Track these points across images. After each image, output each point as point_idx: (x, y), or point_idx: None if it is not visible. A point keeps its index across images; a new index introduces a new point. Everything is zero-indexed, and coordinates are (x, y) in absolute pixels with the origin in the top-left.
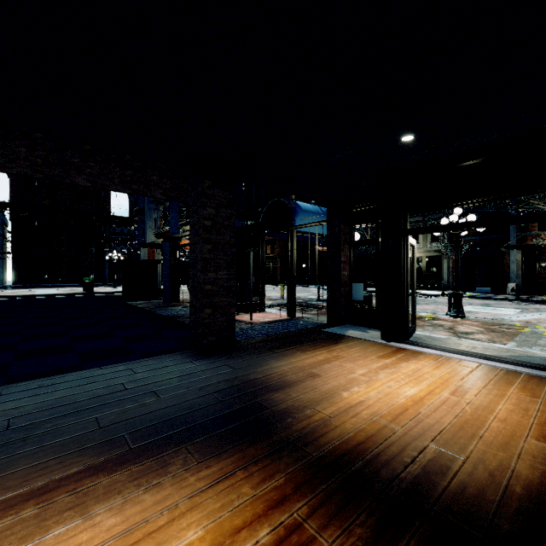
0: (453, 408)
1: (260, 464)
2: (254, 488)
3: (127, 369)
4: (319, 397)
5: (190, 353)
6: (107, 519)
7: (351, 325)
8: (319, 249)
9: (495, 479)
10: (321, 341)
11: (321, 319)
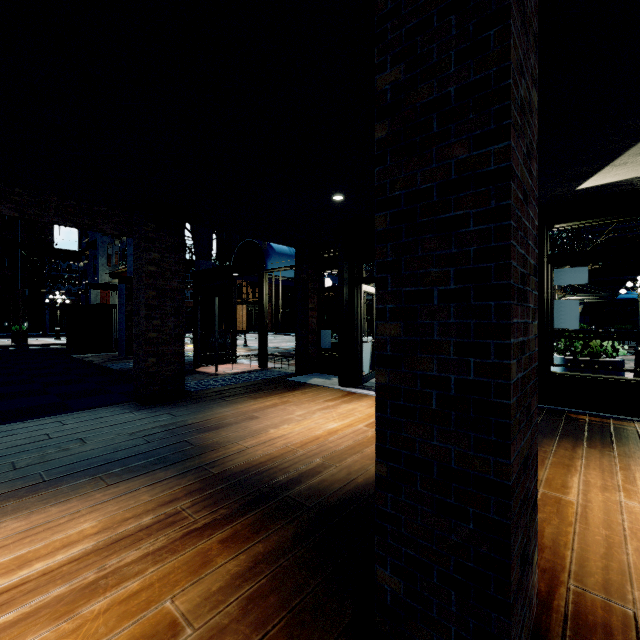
0: (358, 435)
1: (165, 482)
2: (152, 496)
3: (55, 422)
4: (246, 434)
5: (133, 405)
6: (12, 524)
7: (320, 373)
8: None
9: (349, 476)
10: (279, 389)
11: (293, 369)
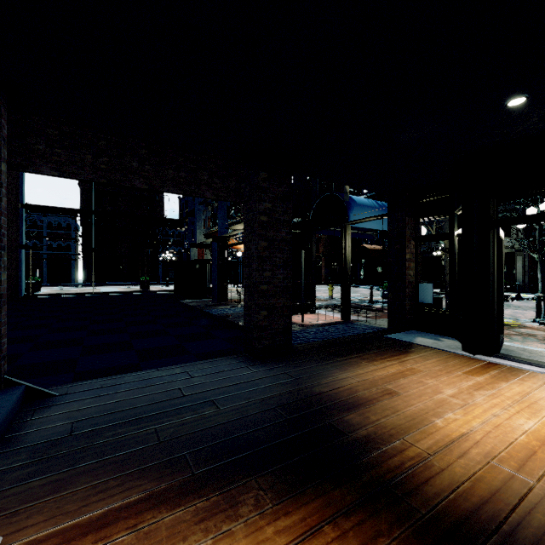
0: None
1: (353, 518)
2: None
3: (183, 372)
4: (406, 424)
5: (245, 357)
6: None
7: (418, 331)
8: (367, 247)
9: None
10: (387, 349)
11: (379, 323)
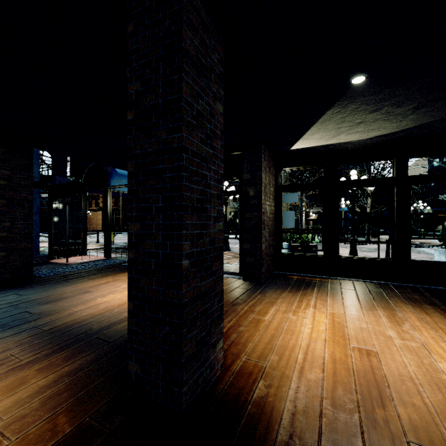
0: None
1: (1, 340)
2: None
3: None
4: (78, 303)
5: None
6: None
7: None
8: None
9: None
10: (114, 272)
11: None
